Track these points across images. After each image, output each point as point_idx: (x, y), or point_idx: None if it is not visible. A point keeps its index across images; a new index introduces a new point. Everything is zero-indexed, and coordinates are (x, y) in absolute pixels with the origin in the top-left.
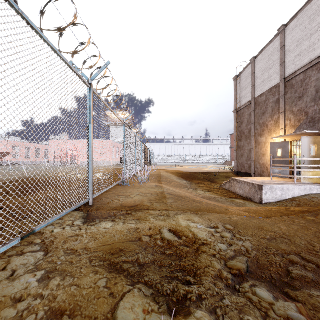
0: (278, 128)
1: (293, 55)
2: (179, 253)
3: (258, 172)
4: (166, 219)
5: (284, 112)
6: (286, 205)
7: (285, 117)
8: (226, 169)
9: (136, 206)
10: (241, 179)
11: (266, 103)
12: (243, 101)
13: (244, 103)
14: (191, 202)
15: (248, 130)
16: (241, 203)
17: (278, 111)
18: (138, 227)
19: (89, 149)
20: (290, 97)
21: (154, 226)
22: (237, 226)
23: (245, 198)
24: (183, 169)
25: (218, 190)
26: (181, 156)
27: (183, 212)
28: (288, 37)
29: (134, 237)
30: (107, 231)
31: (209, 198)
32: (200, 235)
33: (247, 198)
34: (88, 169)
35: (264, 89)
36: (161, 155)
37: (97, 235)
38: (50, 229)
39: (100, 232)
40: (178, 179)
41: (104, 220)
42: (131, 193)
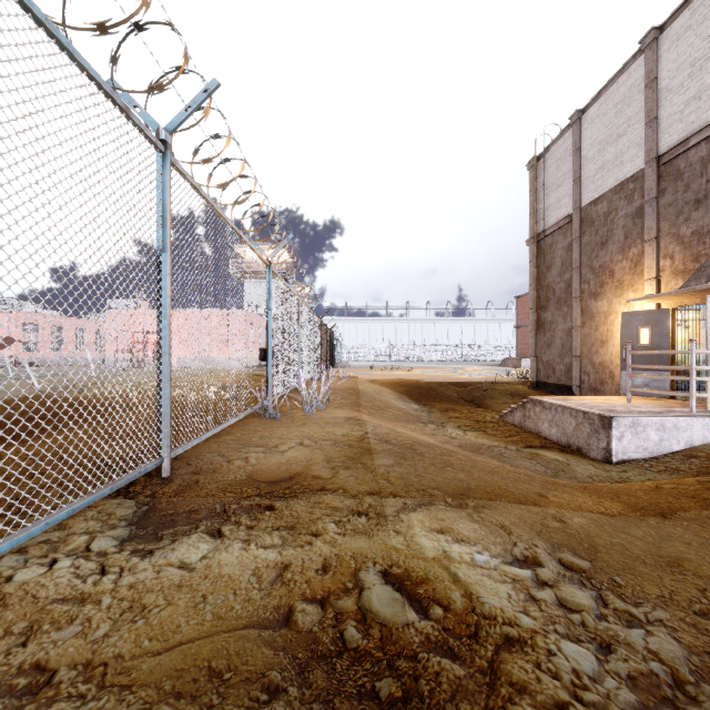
0: (641, 278)
1: (679, 99)
2: (429, 696)
3: (589, 383)
4: (375, 527)
5: (656, 239)
6: (676, 467)
7: (660, 250)
8: (509, 375)
9: (289, 481)
10: (554, 401)
11: (610, 218)
12: (551, 217)
13: (555, 221)
14: (440, 465)
15: (565, 285)
16: (558, 462)
17: (641, 236)
18: (288, 560)
19: (160, 321)
20: (671, 202)
21: (337, 556)
22: (598, 556)
23: (565, 448)
24: (409, 375)
25: (495, 427)
26: (403, 347)
27: (422, 502)
28: (667, 56)
29: (270, 609)
30: (184, 580)
31: (476, 447)
32: (489, 598)
33: (570, 448)
34: (157, 377)
35: (604, 186)
36: (358, 344)
37: (148, 596)
38: (6, 571)
39: (162, 585)
40: (399, 400)
41: (189, 531)
42: (281, 440)
